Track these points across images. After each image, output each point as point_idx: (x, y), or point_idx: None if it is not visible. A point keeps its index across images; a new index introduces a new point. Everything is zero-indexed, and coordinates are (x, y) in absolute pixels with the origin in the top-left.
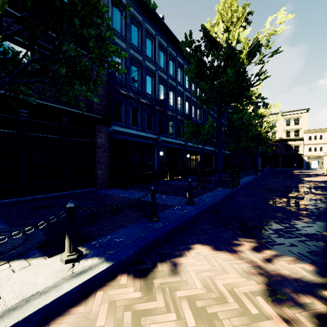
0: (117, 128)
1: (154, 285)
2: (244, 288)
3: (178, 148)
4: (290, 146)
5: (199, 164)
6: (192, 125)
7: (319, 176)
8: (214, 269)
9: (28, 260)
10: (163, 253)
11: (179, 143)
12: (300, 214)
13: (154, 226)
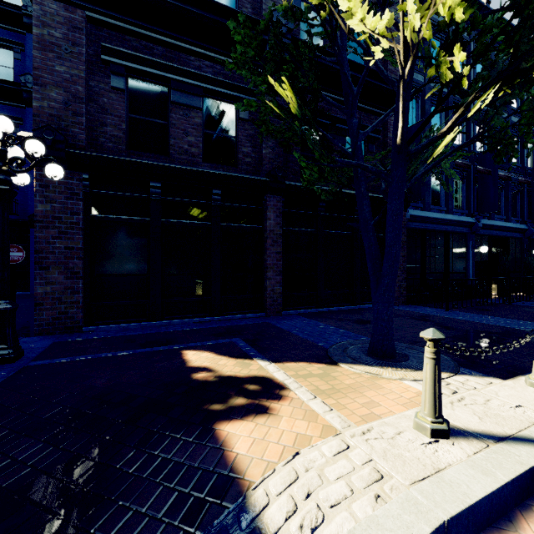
0: (414, 212)
1: None
2: None
3: (511, 237)
4: None
5: None
6: None
7: None
8: None
9: (478, 377)
10: None
11: (515, 228)
12: None
13: None
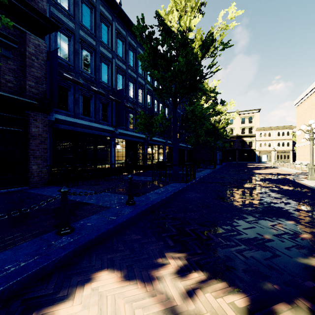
0: (62, 117)
1: None
2: None
3: (138, 141)
4: (245, 142)
5: (162, 158)
6: (145, 117)
7: (267, 169)
8: None
9: None
10: (38, 297)
11: (140, 137)
12: (244, 212)
13: (56, 243)
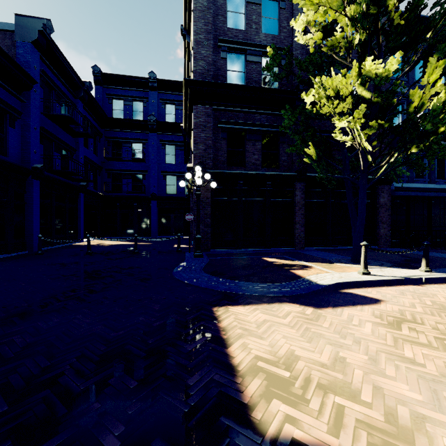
0: (398, 184)
1: None
2: None
3: None
4: None
5: None
6: None
7: None
8: None
9: (398, 268)
10: None
11: None
12: None
13: None
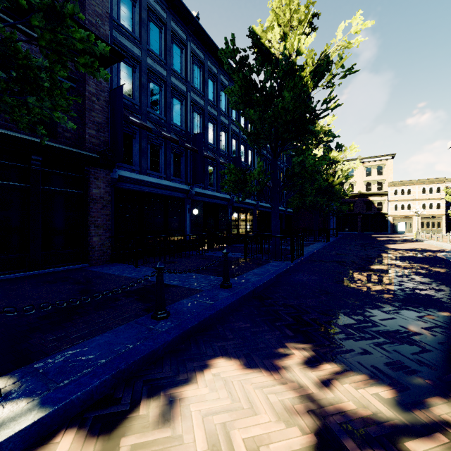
0: (126, 173)
1: (119, 450)
2: (279, 445)
3: (220, 204)
4: (371, 203)
5: (251, 227)
6: (236, 172)
7: (407, 242)
8: (236, 407)
9: None
10: (158, 379)
11: (222, 198)
12: (379, 299)
13: (157, 327)
